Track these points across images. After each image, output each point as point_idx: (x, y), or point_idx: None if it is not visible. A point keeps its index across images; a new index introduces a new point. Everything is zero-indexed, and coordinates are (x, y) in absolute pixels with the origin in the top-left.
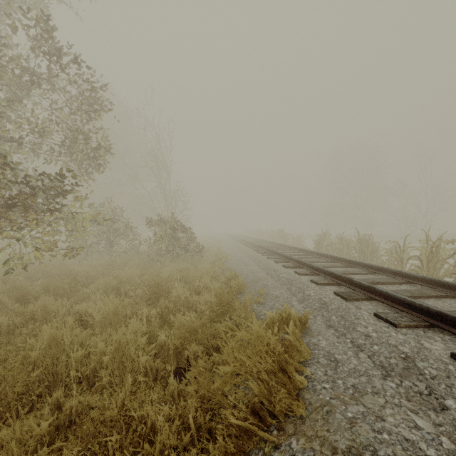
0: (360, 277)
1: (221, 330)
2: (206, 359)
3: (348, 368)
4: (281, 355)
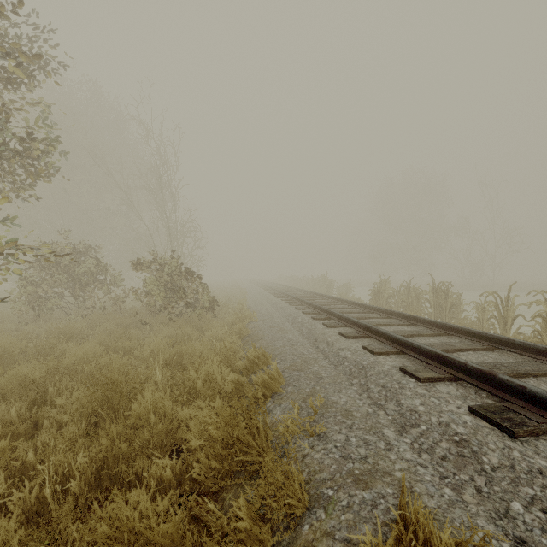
0: (478, 358)
1: None
2: None
3: None
4: None
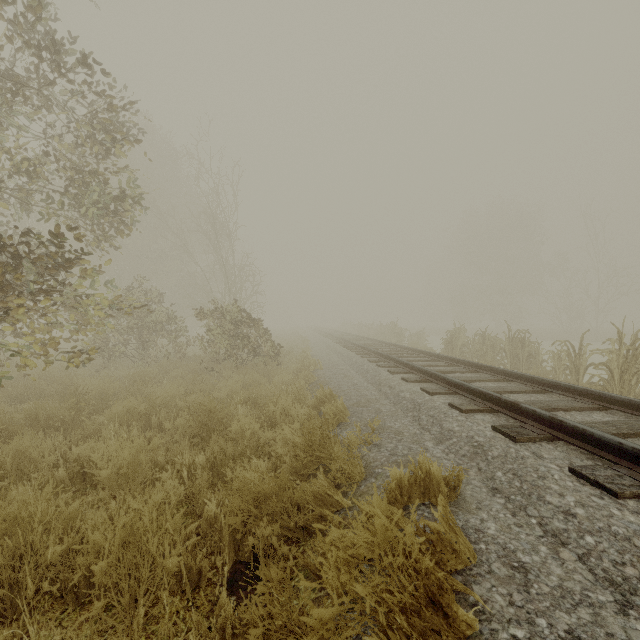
0: (525, 398)
1: (311, 495)
2: (285, 551)
3: (548, 587)
4: (430, 574)
